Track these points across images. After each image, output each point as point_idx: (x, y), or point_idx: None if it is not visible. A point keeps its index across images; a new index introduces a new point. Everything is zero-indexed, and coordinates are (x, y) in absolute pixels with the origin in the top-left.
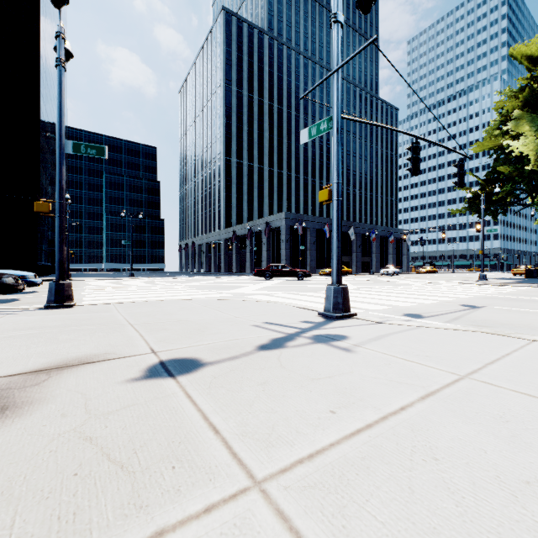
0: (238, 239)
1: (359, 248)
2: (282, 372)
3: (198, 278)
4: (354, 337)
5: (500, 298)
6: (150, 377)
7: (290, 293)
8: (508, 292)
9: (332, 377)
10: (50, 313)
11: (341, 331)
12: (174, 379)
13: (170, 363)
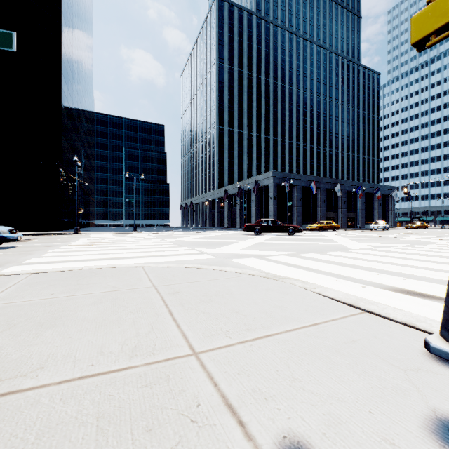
0: (229, 197)
1: (344, 204)
2: None
3: (191, 233)
4: None
5: None
6: None
7: (291, 255)
8: None
9: None
10: None
11: None
12: None
13: None
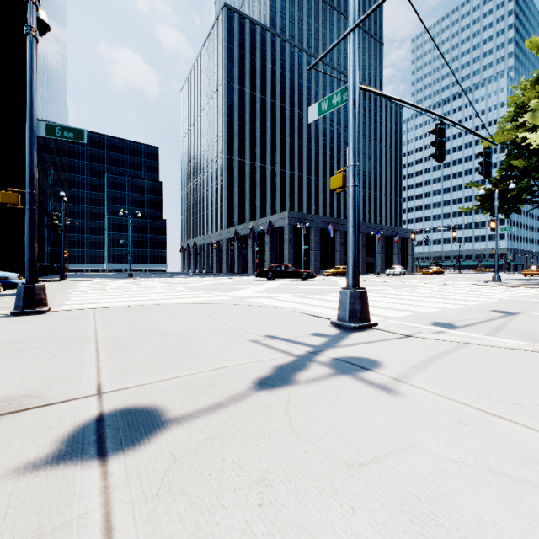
0: (240, 239)
1: (363, 248)
2: (293, 446)
3: (198, 279)
4: (389, 363)
5: (530, 301)
6: (63, 457)
7: (294, 296)
8: (533, 295)
9: (383, 459)
10: (13, 321)
11: (367, 351)
12: (101, 465)
13: (112, 420)
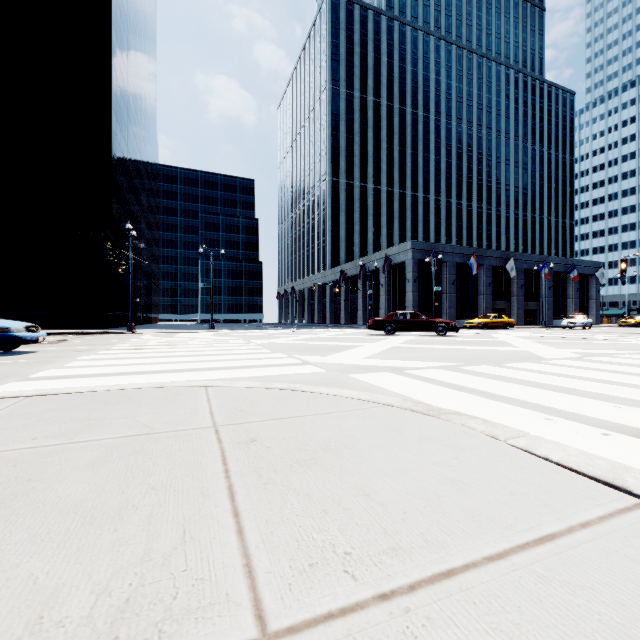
0: (347, 281)
1: (521, 289)
2: None
3: (292, 332)
4: None
5: None
6: None
7: (448, 368)
8: None
9: None
10: None
11: None
12: None
13: None
